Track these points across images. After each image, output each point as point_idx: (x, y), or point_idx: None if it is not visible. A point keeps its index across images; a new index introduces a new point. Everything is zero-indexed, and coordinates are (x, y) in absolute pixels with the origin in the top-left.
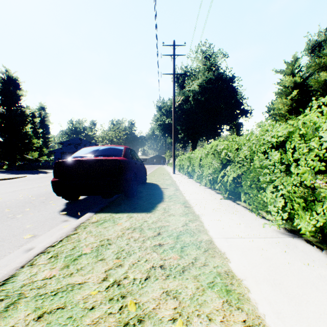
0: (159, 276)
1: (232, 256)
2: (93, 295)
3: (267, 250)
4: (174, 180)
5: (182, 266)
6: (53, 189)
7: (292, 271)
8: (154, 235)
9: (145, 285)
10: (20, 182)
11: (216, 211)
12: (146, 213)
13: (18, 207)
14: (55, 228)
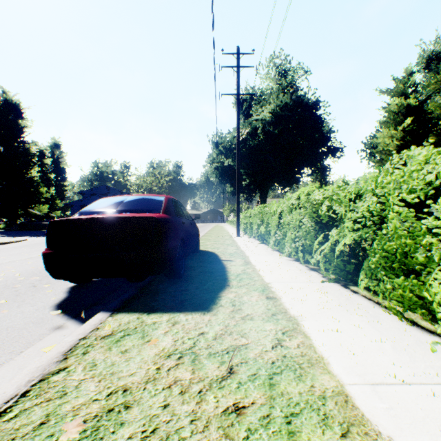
0: None
1: None
2: None
3: None
4: (240, 247)
5: None
6: (46, 268)
7: None
8: (221, 375)
9: None
10: (13, 249)
11: (324, 309)
12: (203, 314)
13: None
14: (34, 347)
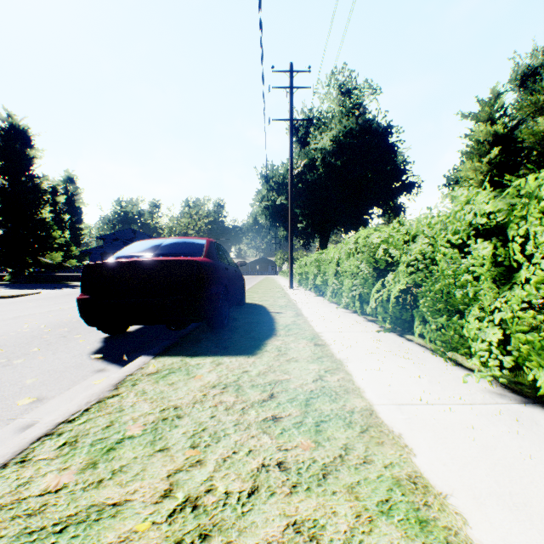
0: (276, 487)
1: (416, 443)
2: (140, 532)
3: (483, 430)
4: (292, 299)
5: (322, 465)
6: (81, 314)
7: (542, 474)
8: (263, 398)
9: (250, 508)
10: (28, 303)
11: (372, 353)
12: (247, 357)
13: (19, 345)
14: (81, 385)
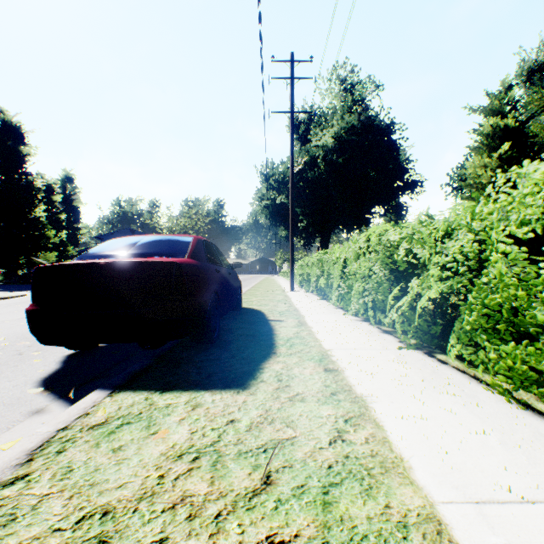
0: None
1: None
2: None
3: None
4: (293, 303)
5: None
6: (30, 329)
7: None
8: (253, 487)
9: None
10: (5, 307)
11: (402, 385)
12: (236, 393)
13: None
14: None
